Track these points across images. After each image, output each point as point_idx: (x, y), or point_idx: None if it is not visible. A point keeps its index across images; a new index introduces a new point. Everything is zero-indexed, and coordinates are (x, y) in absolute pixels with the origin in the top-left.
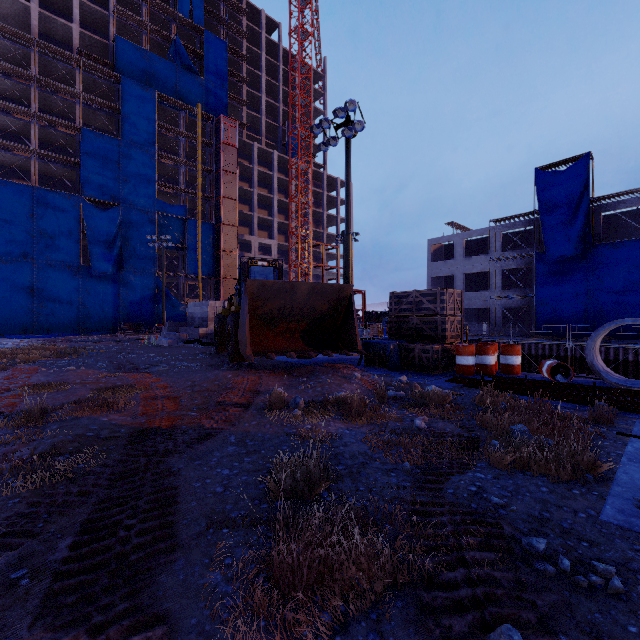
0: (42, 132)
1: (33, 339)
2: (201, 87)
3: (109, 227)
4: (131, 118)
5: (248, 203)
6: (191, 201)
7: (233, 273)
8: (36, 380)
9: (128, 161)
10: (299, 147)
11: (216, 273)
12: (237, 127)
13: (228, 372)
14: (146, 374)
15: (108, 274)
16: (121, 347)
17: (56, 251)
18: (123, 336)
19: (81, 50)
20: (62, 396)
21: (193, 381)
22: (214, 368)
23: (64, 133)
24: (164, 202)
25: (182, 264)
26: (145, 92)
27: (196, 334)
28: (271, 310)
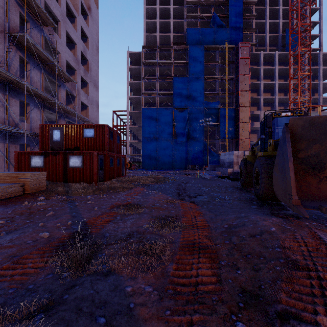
0: (160, 84)
1: (155, 171)
2: (227, 33)
3: (183, 119)
4: (193, 64)
5: (256, 91)
6: (221, 98)
7: (246, 135)
8: (135, 199)
9: (191, 86)
10: (298, 38)
11: (236, 136)
12: (249, 46)
13: (267, 221)
14: (192, 204)
15: (183, 142)
16: (185, 178)
17: (164, 133)
18: (189, 171)
19: (173, 43)
20: (130, 222)
21: (229, 224)
22: (244, 205)
23: (167, 82)
24: (208, 102)
25: (217, 133)
26: (199, 48)
27: (225, 172)
28: (317, 152)
